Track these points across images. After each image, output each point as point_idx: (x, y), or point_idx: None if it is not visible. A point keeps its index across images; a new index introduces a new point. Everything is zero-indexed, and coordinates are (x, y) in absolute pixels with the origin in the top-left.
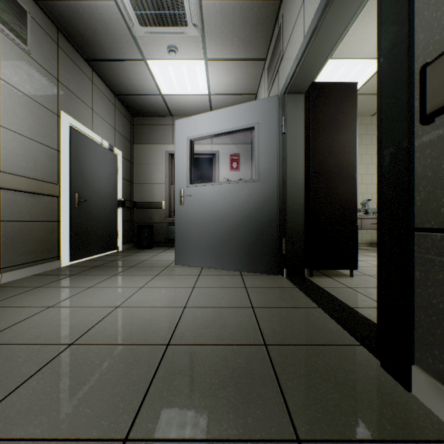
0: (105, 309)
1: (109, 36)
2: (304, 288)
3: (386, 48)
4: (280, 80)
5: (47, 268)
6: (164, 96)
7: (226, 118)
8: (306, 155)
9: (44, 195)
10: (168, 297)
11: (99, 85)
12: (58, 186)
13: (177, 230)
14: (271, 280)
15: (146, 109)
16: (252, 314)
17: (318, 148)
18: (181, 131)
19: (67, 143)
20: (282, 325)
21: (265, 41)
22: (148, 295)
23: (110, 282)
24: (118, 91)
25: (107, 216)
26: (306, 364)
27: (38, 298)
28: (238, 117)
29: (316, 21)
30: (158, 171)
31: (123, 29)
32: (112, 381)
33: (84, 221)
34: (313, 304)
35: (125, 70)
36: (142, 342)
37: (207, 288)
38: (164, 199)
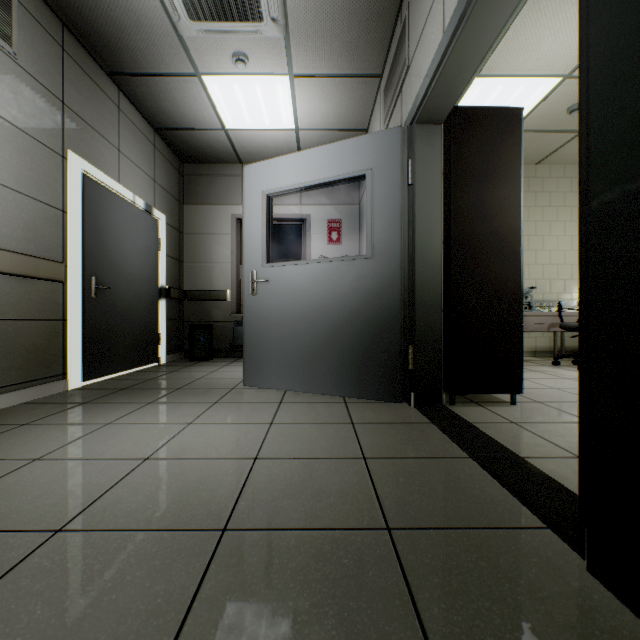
0: (125, 463)
1: (143, 36)
2: (443, 425)
3: (600, 23)
4: (405, 105)
5: (45, 392)
6: (228, 132)
7: (322, 162)
8: (445, 218)
9: (39, 280)
10: (230, 441)
11: (130, 114)
12: (63, 265)
13: (247, 333)
14: (392, 411)
15: (201, 152)
16: (365, 471)
17: (463, 208)
18: (253, 182)
19: (78, 200)
20: (414, 490)
21: (381, 48)
22: (198, 437)
23: (141, 415)
24: (160, 124)
25: (142, 311)
26: (460, 568)
27: (21, 444)
28: (341, 160)
29: (465, 1)
30: (220, 244)
31: (163, 25)
32: (119, 607)
33: (105, 320)
34: (461, 451)
35: (170, 90)
36: (181, 525)
37: (293, 424)
38: (229, 286)
